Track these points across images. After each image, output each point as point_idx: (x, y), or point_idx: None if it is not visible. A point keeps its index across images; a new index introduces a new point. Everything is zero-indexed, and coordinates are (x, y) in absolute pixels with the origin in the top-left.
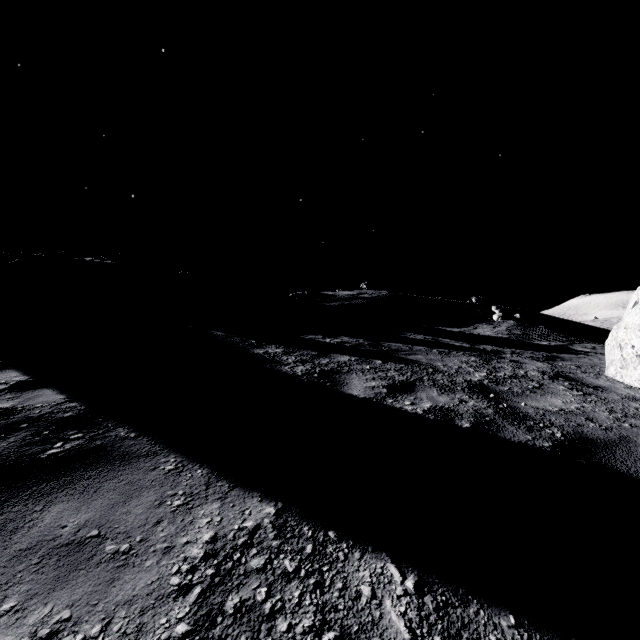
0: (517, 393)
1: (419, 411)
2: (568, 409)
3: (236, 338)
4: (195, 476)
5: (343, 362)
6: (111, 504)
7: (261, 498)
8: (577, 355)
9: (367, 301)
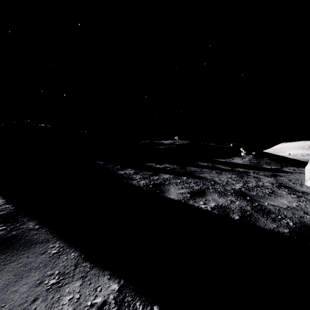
0: (261, 196)
1: (208, 208)
2: (292, 206)
3: (110, 165)
4: (69, 258)
5: (166, 178)
6: (6, 284)
7: (110, 276)
8: (287, 173)
9: (178, 146)
